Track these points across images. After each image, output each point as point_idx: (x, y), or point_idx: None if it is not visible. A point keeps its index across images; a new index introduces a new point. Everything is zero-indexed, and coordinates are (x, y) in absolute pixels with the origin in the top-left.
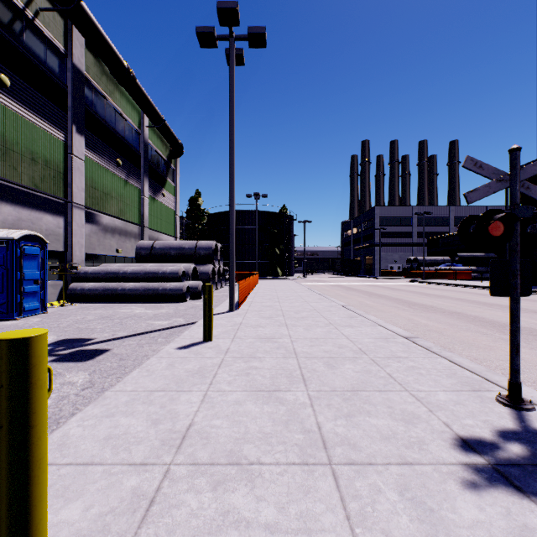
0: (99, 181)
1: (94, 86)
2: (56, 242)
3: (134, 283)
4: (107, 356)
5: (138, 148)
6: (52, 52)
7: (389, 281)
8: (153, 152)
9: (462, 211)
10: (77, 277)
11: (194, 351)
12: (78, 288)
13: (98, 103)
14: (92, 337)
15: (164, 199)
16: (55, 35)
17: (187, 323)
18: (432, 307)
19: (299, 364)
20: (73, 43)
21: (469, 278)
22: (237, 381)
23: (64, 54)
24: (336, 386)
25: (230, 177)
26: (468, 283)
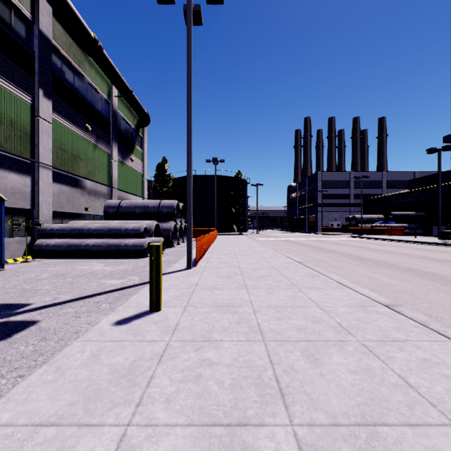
0: (68, 144)
1: (63, 54)
2: (22, 200)
3: (98, 239)
4: (29, 332)
5: (107, 116)
6: (18, 18)
7: (332, 236)
8: (122, 120)
9: (393, 176)
10: (44, 233)
11: (134, 328)
12: (43, 244)
13: (67, 71)
14: (29, 302)
15: (133, 163)
16: (22, 2)
17: (141, 282)
18: (384, 263)
19: (270, 355)
20: (40, 11)
21: (402, 233)
22: (180, 396)
23: (31, 21)
24: (335, 410)
25: (187, 133)
26: (404, 238)
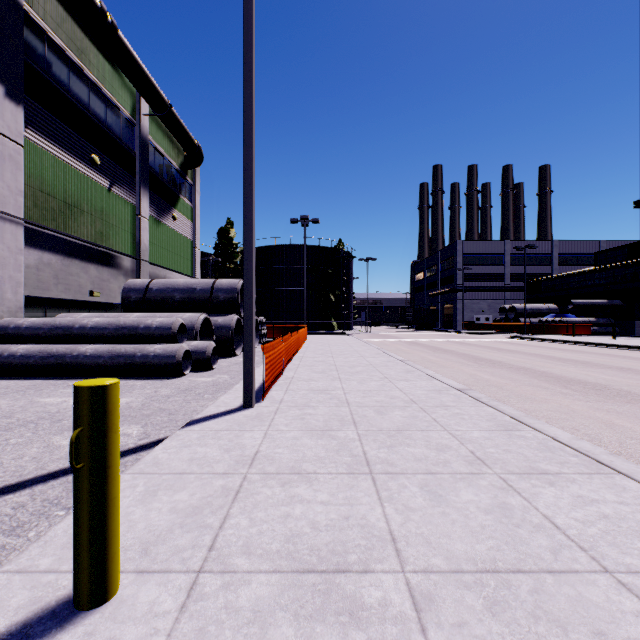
0: (57, 184)
1: (47, 33)
2: None
3: (96, 344)
4: None
5: (131, 146)
6: None
7: (482, 337)
8: (158, 155)
9: (568, 247)
10: (3, 334)
11: None
12: None
13: (56, 63)
14: None
15: (176, 223)
16: None
17: (138, 445)
18: (606, 388)
19: None
20: None
21: (588, 332)
22: None
23: None
24: None
25: (244, 136)
26: (597, 340)
